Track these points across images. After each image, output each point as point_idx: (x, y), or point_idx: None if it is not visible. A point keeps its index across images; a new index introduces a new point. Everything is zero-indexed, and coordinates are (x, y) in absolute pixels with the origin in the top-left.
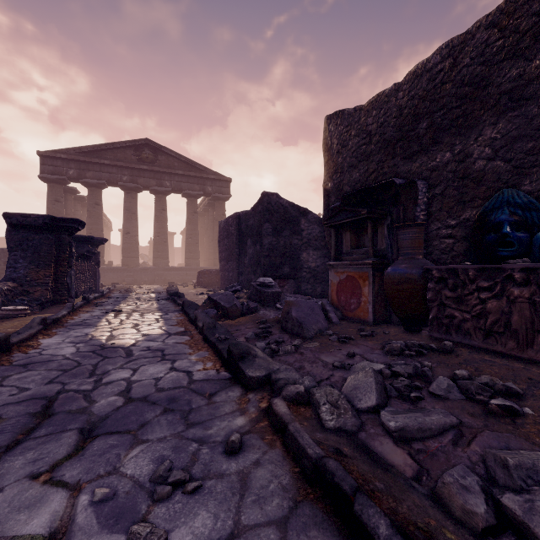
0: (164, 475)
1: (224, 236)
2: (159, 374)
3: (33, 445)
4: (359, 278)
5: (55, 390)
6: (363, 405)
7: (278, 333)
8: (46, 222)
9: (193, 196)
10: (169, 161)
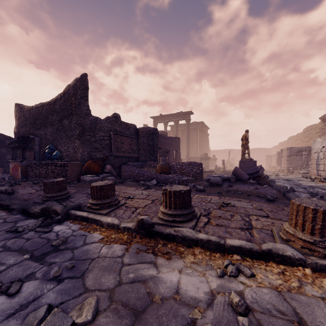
0: None
1: None
2: None
3: None
4: (18, 166)
5: None
6: None
7: None
8: None
9: None
10: None
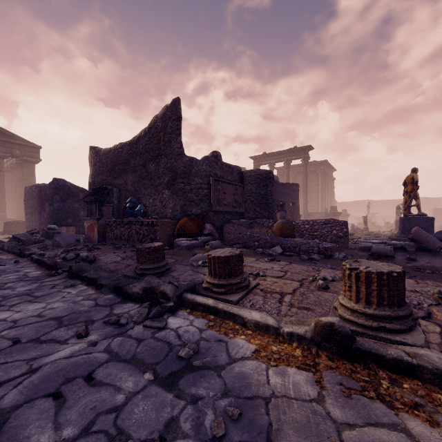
0: None
1: (29, 198)
2: None
3: None
4: (94, 225)
5: None
6: (59, 253)
7: (49, 247)
8: None
9: None
10: None
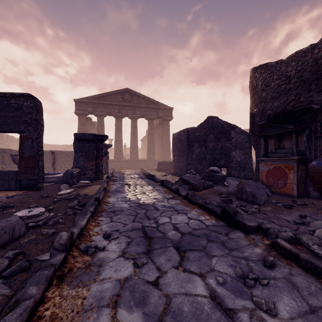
0: (244, 274)
1: (176, 142)
2: (185, 220)
3: (159, 252)
4: (285, 168)
5: (140, 225)
6: None
7: (236, 200)
8: (93, 137)
9: (152, 119)
10: (138, 100)
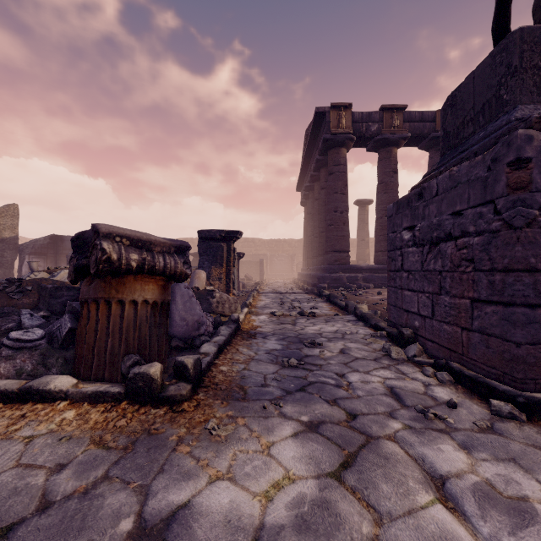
0: None
1: None
2: None
3: None
4: None
5: None
6: None
7: None
8: None
9: (317, 167)
10: None
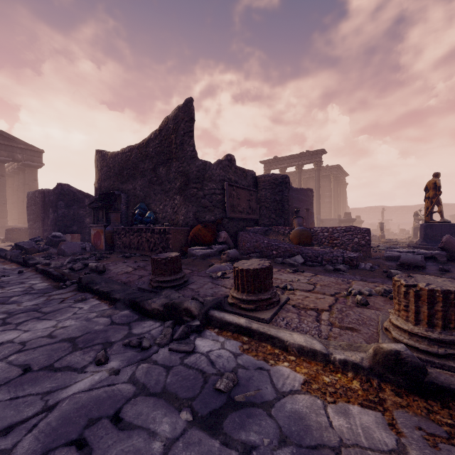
0: None
1: (31, 204)
2: None
3: None
4: (101, 232)
5: None
6: (65, 263)
7: (54, 256)
8: None
9: (0, 161)
10: None
